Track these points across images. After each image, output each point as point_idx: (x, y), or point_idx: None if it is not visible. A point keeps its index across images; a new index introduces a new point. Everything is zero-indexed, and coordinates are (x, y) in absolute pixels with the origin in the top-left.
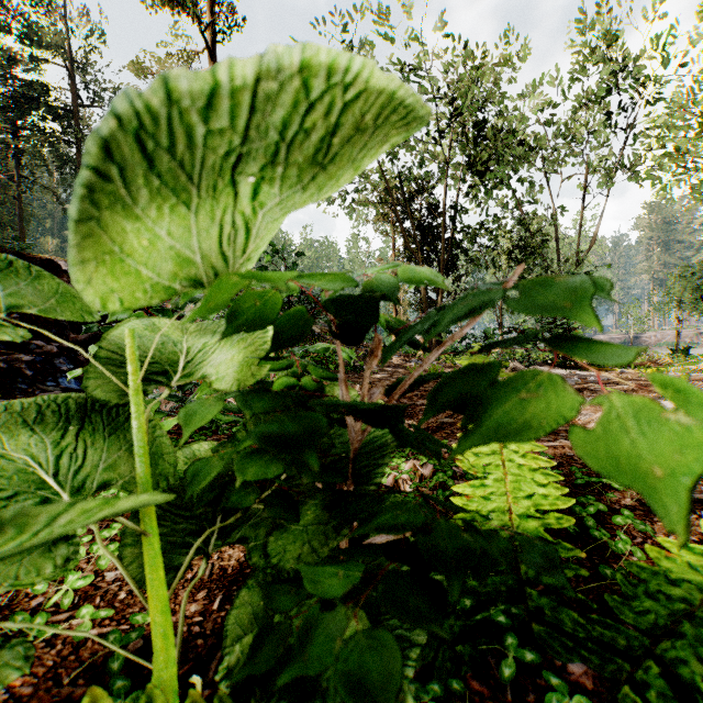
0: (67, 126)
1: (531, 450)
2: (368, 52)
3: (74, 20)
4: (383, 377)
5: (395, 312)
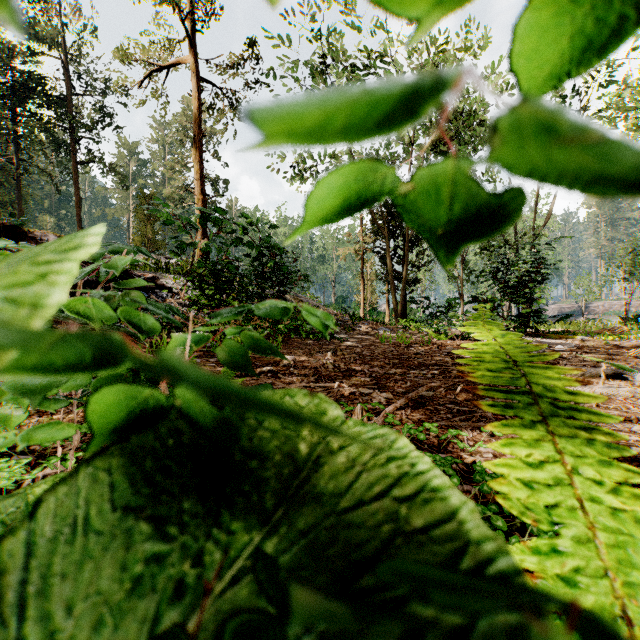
0: (62, 113)
1: (625, 481)
2: (338, 41)
3: (68, 16)
4: (354, 344)
5: (363, 283)
